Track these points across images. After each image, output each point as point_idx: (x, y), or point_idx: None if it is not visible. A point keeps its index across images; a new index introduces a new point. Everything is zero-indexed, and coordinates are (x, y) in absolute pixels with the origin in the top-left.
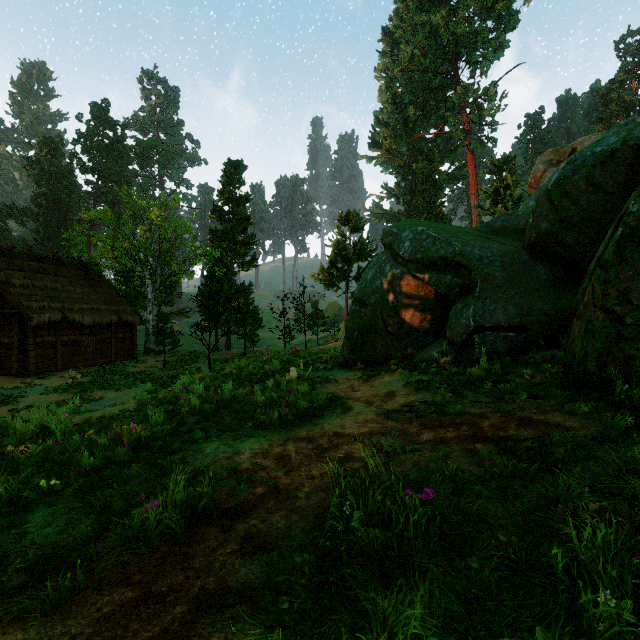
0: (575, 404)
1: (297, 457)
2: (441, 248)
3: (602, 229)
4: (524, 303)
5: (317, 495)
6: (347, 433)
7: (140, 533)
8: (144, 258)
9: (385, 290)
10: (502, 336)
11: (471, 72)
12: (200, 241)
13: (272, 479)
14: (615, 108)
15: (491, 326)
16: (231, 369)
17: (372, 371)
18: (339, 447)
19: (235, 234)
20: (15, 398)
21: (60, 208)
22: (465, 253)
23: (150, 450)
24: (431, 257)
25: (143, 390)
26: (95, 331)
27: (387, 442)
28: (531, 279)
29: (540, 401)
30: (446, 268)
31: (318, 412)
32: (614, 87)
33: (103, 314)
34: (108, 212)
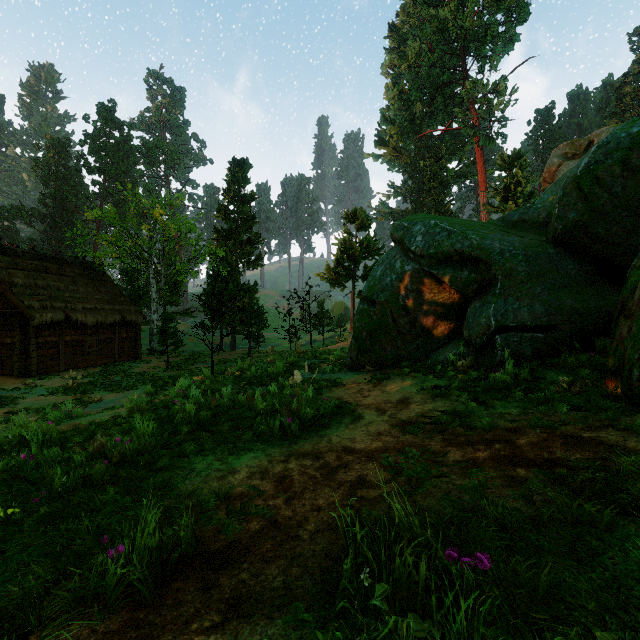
0: (632, 419)
1: (300, 479)
2: (457, 242)
3: (639, 218)
4: (552, 300)
5: (324, 536)
6: (358, 448)
7: (99, 589)
8: (148, 257)
9: (395, 288)
10: (528, 337)
11: (480, 67)
12: (204, 240)
13: (270, 509)
14: (629, 102)
15: (515, 326)
16: (233, 371)
17: (382, 374)
18: (349, 467)
19: (240, 233)
20: (13, 400)
21: (67, 209)
22: (484, 247)
23: (134, 466)
24: (446, 252)
25: (143, 392)
26: (98, 331)
27: (407, 463)
28: (559, 274)
29: (585, 414)
30: (462, 263)
31: (324, 421)
32: (628, 80)
33: (106, 314)
34: (111, 210)
